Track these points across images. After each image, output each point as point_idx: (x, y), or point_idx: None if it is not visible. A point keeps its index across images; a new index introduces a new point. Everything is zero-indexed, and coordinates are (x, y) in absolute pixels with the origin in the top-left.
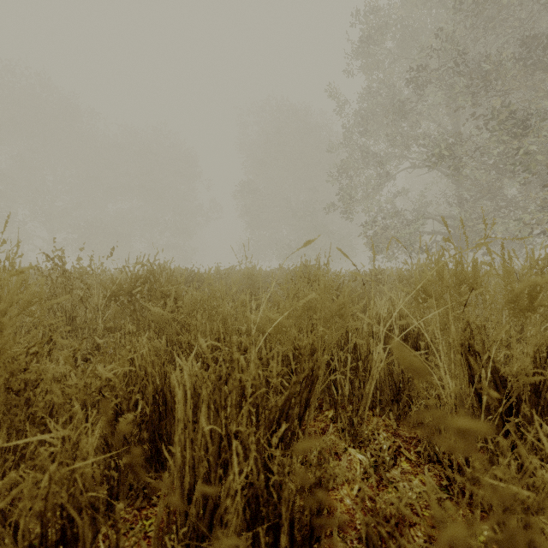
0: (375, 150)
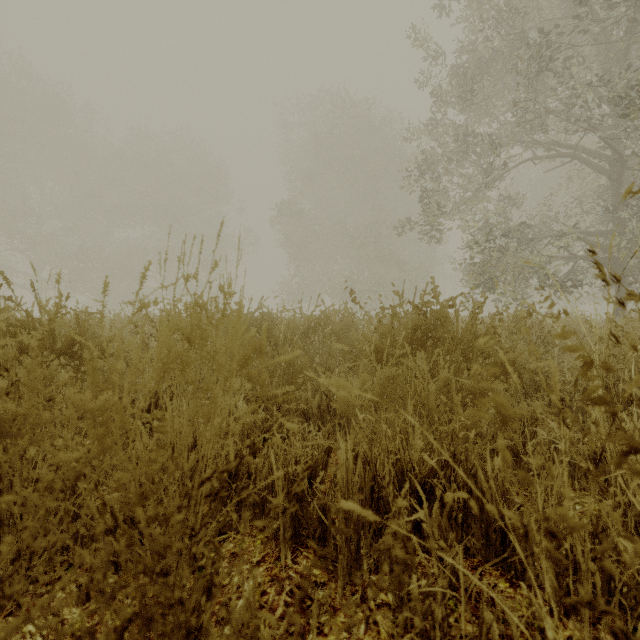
0: (479, 133)
